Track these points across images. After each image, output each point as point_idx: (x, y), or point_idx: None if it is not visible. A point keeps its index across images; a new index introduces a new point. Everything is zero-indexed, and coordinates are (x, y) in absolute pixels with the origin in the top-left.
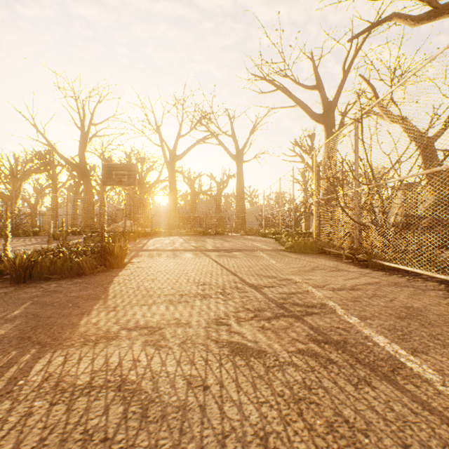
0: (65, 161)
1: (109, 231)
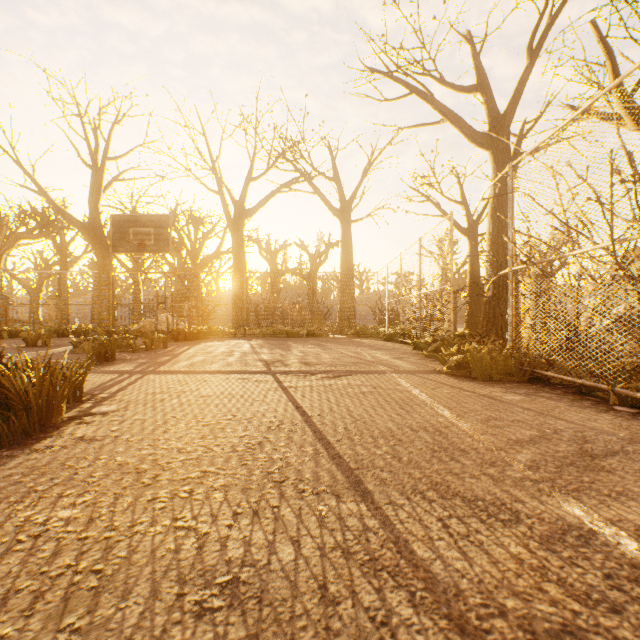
0: (67, 219)
1: (135, 331)
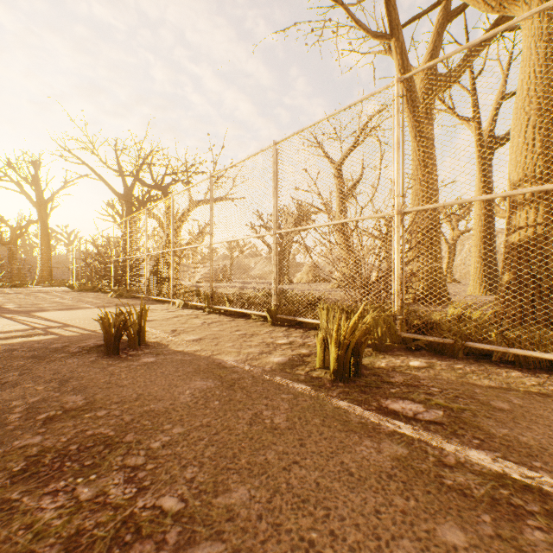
0: None
1: None
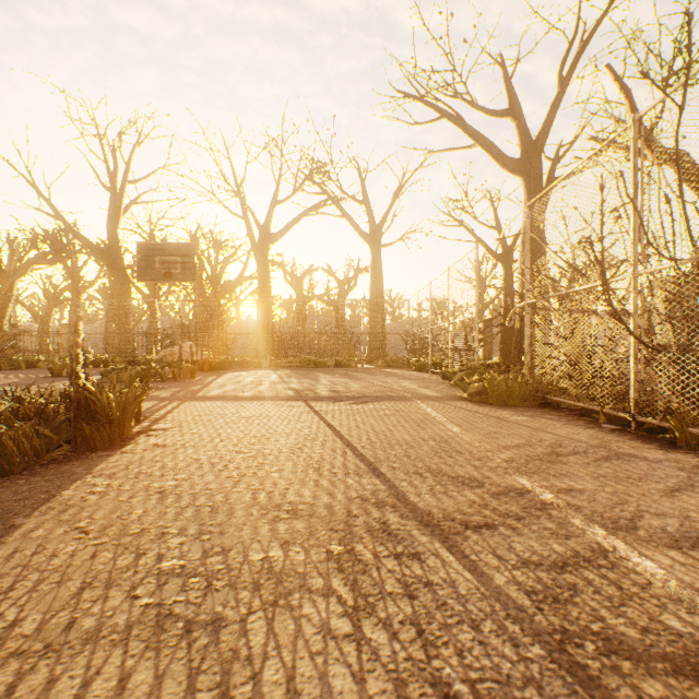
0: (84, 244)
1: (157, 361)
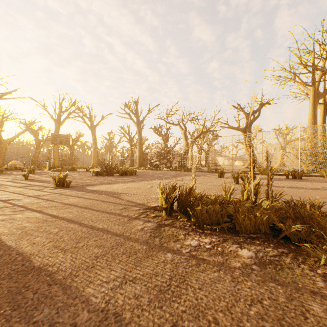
0: None
1: (20, 168)
